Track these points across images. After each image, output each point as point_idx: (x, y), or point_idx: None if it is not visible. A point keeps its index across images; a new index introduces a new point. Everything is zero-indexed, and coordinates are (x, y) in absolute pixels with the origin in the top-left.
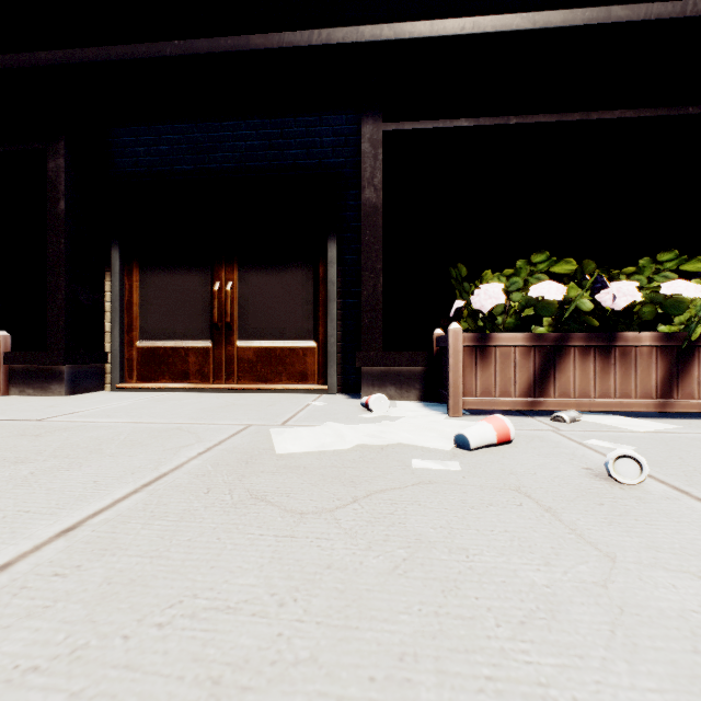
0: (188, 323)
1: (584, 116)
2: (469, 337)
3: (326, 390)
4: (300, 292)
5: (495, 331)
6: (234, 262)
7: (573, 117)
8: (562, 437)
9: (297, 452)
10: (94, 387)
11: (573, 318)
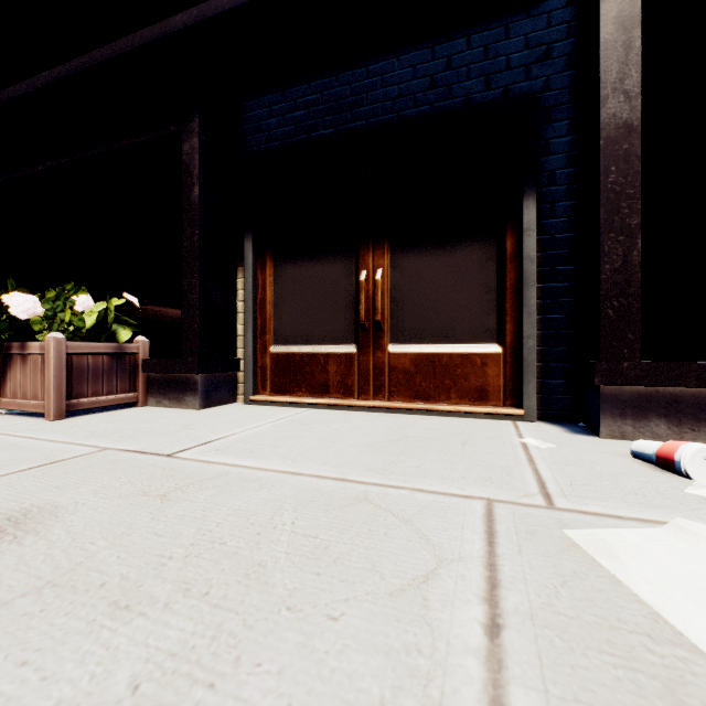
0: (328, 323)
1: None
2: None
3: (521, 416)
4: (477, 277)
5: None
6: (385, 243)
7: None
8: None
9: None
10: (227, 398)
11: None
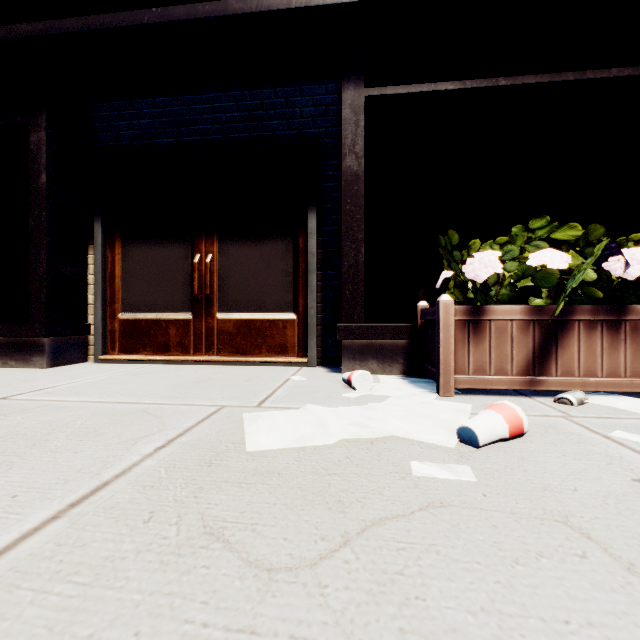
0: (169, 295)
1: (578, 76)
2: (461, 310)
3: (306, 363)
4: (280, 264)
5: (488, 303)
6: (214, 234)
7: (566, 77)
8: (579, 427)
9: (271, 448)
10: (77, 358)
11: (573, 289)
